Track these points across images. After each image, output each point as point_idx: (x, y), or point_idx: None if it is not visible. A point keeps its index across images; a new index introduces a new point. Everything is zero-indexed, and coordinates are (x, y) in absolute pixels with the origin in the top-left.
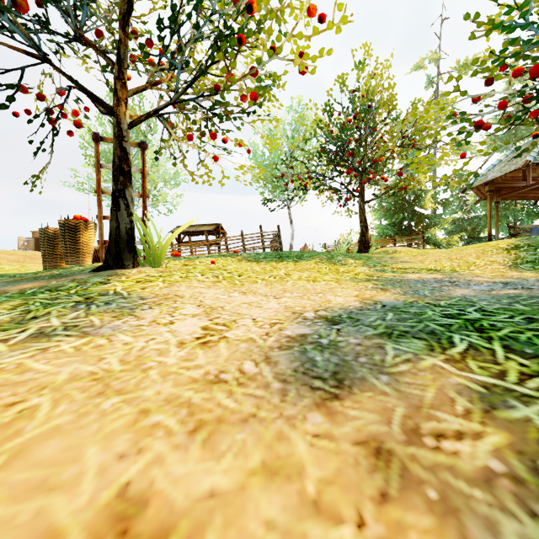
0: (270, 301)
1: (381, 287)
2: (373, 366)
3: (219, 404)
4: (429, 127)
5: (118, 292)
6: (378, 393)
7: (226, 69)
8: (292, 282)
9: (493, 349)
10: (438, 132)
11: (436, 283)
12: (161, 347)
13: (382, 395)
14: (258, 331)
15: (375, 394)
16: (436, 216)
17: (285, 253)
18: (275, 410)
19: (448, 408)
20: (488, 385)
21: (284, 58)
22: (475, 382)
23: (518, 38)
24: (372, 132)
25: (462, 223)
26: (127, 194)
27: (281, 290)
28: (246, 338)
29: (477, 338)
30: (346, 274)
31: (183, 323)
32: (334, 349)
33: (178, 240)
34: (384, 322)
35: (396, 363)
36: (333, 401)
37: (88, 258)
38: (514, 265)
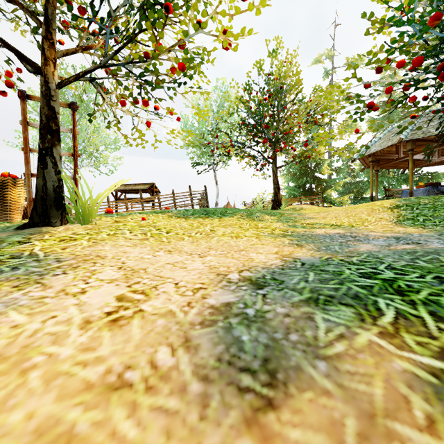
0: (195, 261)
1: (296, 243)
2: (307, 347)
3: (113, 433)
4: (331, 106)
5: (34, 253)
6: (319, 393)
7: (155, 37)
8: (217, 239)
9: (421, 316)
10: (338, 110)
11: (341, 238)
12: (59, 329)
13: (325, 396)
14: (179, 300)
15: (316, 395)
16: (331, 181)
17: (211, 209)
18: (192, 439)
19: (406, 416)
20: (436, 371)
21: (209, 32)
22: (421, 367)
23: (405, 32)
24: (283, 110)
25: (350, 186)
26: (55, 152)
27: (206, 247)
28: (165, 312)
29: (402, 303)
30: (264, 229)
31: (96, 292)
32: (262, 322)
33: (116, 197)
34: (308, 285)
35: (330, 341)
36: (266, 412)
37: (16, 215)
38: (398, 222)
